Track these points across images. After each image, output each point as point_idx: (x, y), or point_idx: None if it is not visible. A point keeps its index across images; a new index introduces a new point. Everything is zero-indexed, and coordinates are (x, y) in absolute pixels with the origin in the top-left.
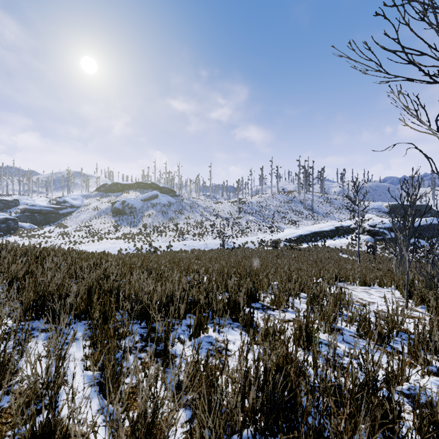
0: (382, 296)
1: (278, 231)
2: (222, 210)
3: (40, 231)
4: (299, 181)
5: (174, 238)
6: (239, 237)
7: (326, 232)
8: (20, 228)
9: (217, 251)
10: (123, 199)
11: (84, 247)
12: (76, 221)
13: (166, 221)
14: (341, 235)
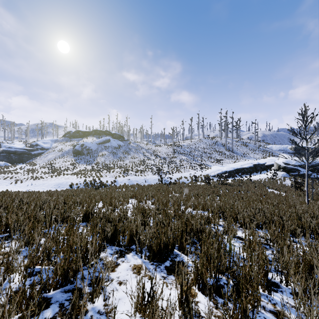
0: None
1: (206, 168)
2: (160, 152)
3: (13, 168)
4: (220, 129)
5: (120, 174)
6: (174, 173)
7: (246, 168)
8: None
9: (156, 187)
10: (82, 143)
11: (41, 182)
12: (44, 160)
13: (115, 160)
14: (259, 171)
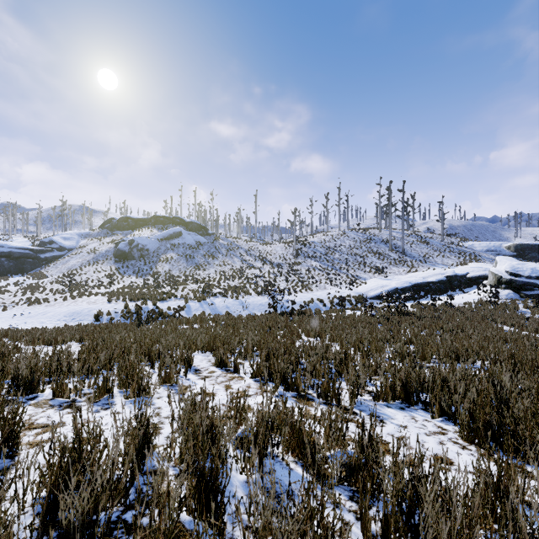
0: None
1: (358, 283)
2: (272, 254)
3: (1, 283)
4: (380, 213)
5: (196, 293)
6: (298, 292)
7: (434, 284)
8: None
9: (263, 320)
10: (130, 238)
11: (41, 310)
12: (61, 269)
13: (190, 268)
14: (456, 289)
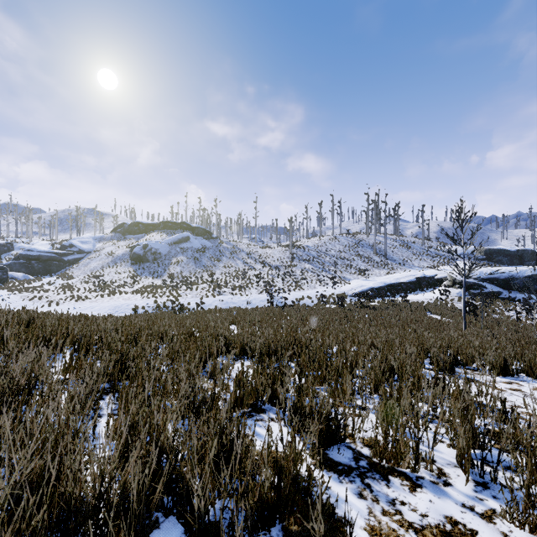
0: None
1: (343, 283)
2: (270, 257)
3: (37, 283)
4: (368, 220)
5: (208, 292)
6: (292, 291)
7: (405, 284)
8: (11, 279)
9: (263, 310)
10: (144, 243)
11: (88, 305)
12: (84, 271)
13: (199, 270)
14: (424, 288)
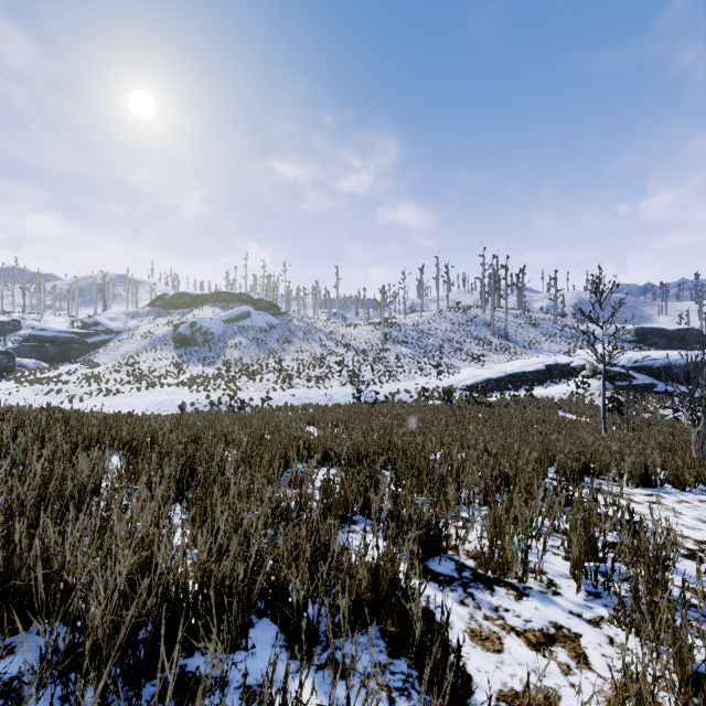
0: (704, 518)
1: (451, 372)
2: (356, 338)
3: (53, 372)
4: (483, 290)
5: (275, 384)
6: (384, 383)
7: (531, 374)
8: (19, 368)
9: (348, 408)
10: (192, 320)
11: (121, 401)
12: (114, 356)
13: (263, 355)
14: (556, 379)
